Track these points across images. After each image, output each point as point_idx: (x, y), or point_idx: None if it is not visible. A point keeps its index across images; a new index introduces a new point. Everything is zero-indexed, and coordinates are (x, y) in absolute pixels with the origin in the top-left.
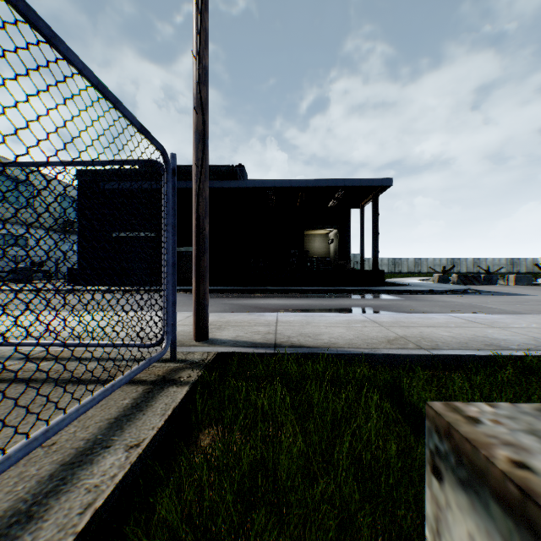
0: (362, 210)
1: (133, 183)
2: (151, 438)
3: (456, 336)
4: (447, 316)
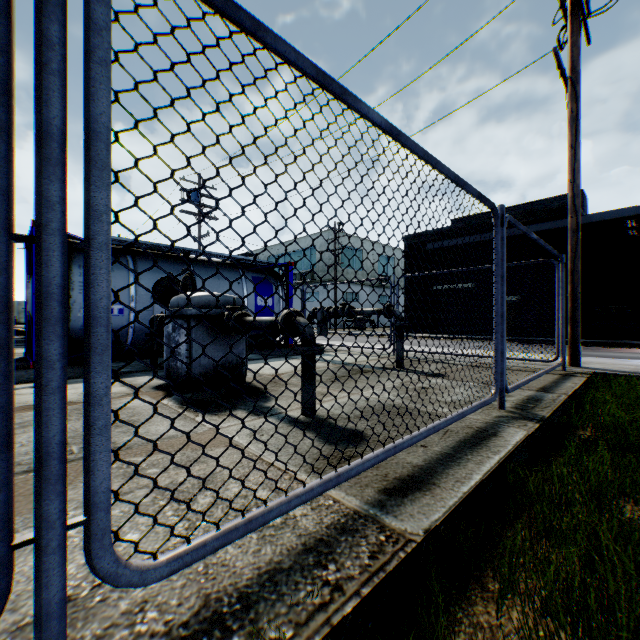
0: None
1: (454, 240)
2: (580, 384)
3: None
4: None
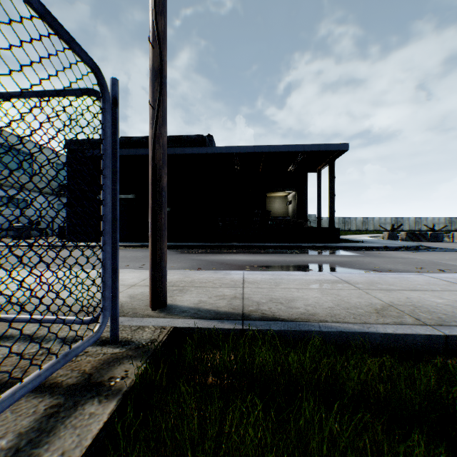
0: (318, 174)
1: None
2: None
3: (452, 303)
4: (423, 276)
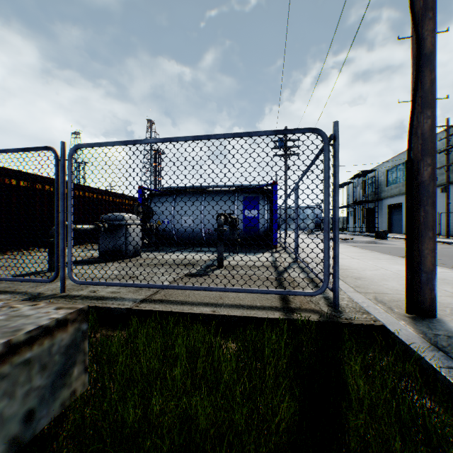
0: None
1: None
2: (219, 314)
3: None
4: None
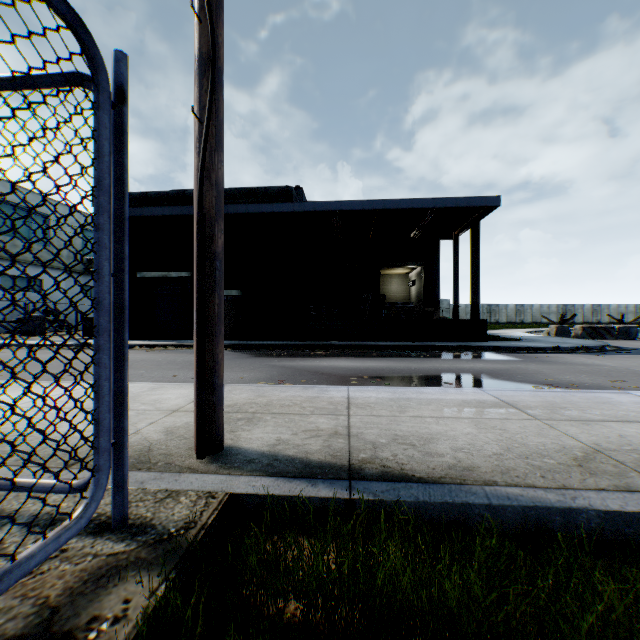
0: (455, 242)
1: (160, 208)
2: None
3: None
4: (631, 396)
